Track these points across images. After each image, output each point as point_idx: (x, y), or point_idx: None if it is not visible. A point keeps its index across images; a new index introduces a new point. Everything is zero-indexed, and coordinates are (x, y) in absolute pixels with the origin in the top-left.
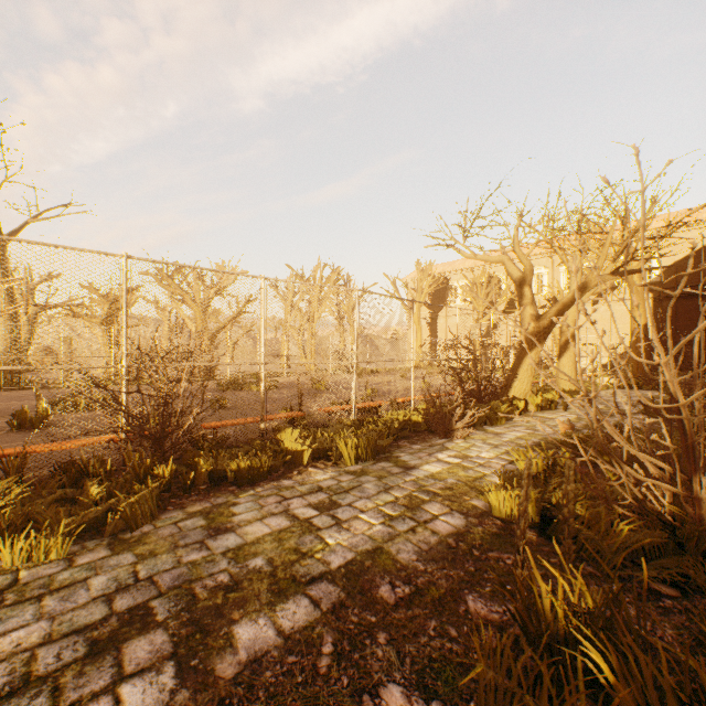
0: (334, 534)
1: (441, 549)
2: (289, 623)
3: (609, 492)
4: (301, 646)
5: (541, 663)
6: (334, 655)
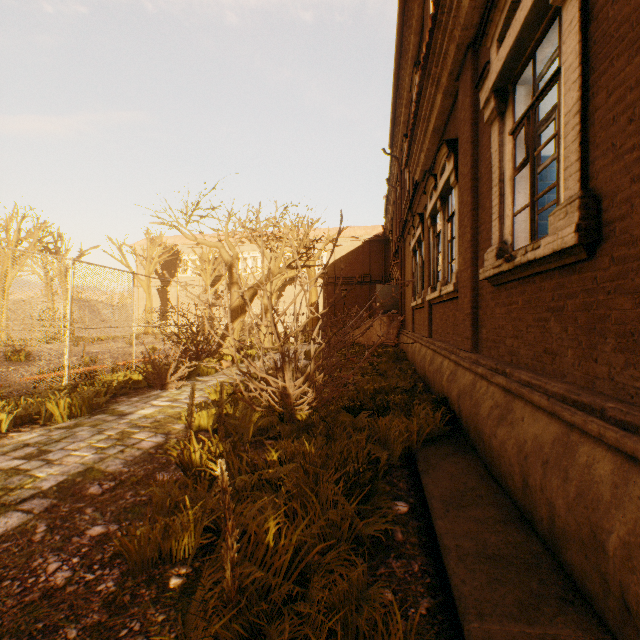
0: (46, 470)
1: (144, 457)
2: (2, 528)
3: (261, 403)
4: (17, 536)
5: (188, 480)
6: (49, 530)
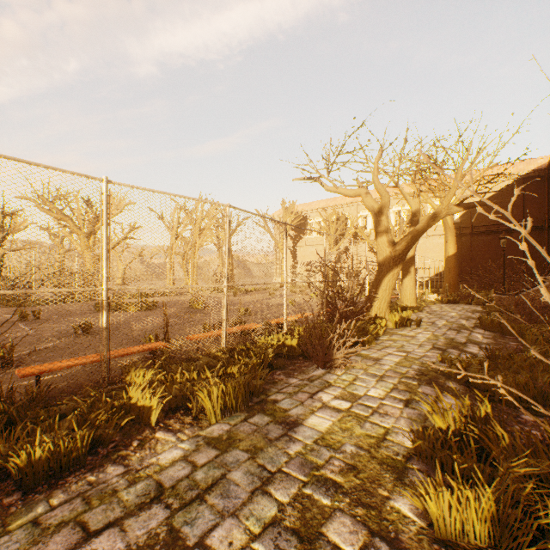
0: None
1: None
2: None
3: None
4: None
5: None
6: None
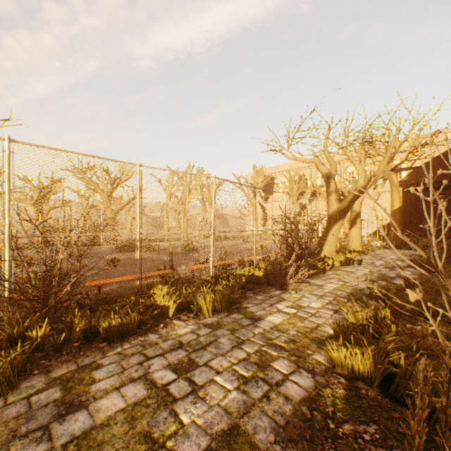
0: (190, 407)
1: (297, 423)
2: None
3: (430, 344)
4: None
5: None
6: None
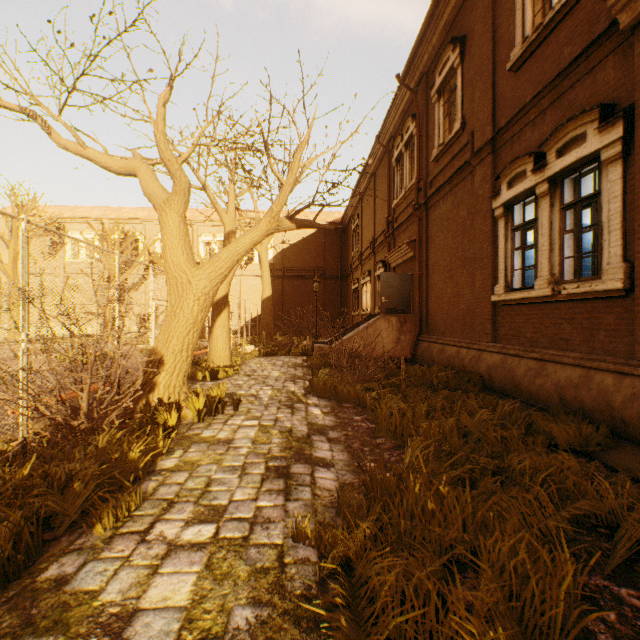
0: None
1: None
2: None
3: None
4: None
5: None
6: None
